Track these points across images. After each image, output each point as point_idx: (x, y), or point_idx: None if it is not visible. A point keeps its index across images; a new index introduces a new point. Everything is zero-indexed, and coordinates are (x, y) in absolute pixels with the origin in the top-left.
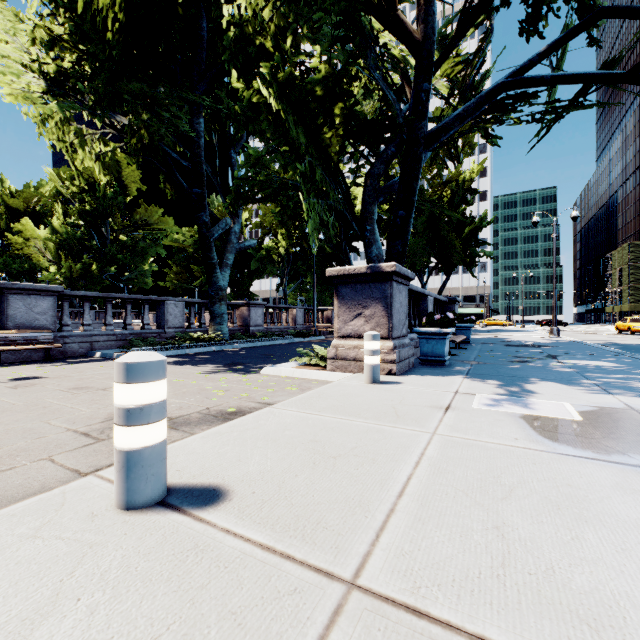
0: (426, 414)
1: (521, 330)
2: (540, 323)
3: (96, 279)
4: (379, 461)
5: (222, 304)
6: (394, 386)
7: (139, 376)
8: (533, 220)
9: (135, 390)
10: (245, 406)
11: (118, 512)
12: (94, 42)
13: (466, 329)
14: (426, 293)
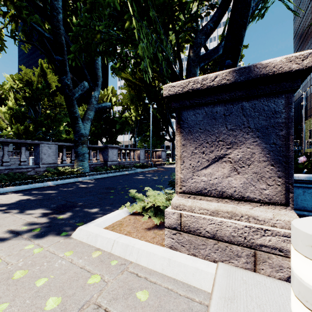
0: None
1: None
2: None
3: (32, 134)
4: None
5: (83, 146)
6: None
7: None
8: None
9: None
10: None
11: None
12: None
13: None
14: None
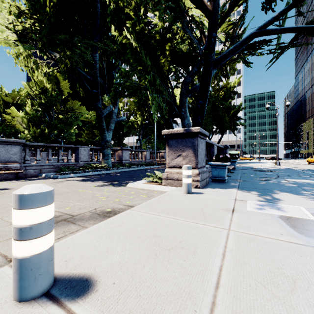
0: (221, 215)
1: (259, 162)
2: (267, 158)
3: (47, 137)
4: (198, 253)
5: (108, 149)
6: (200, 195)
7: (29, 204)
8: (266, 106)
9: (26, 214)
10: (116, 207)
11: (12, 304)
12: (41, 13)
13: (233, 162)
14: (213, 143)
